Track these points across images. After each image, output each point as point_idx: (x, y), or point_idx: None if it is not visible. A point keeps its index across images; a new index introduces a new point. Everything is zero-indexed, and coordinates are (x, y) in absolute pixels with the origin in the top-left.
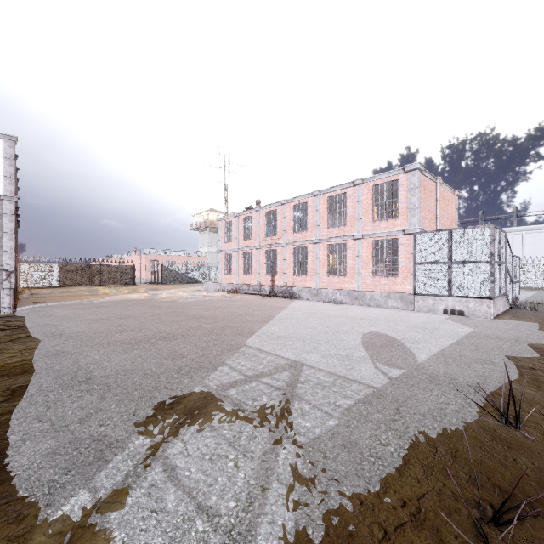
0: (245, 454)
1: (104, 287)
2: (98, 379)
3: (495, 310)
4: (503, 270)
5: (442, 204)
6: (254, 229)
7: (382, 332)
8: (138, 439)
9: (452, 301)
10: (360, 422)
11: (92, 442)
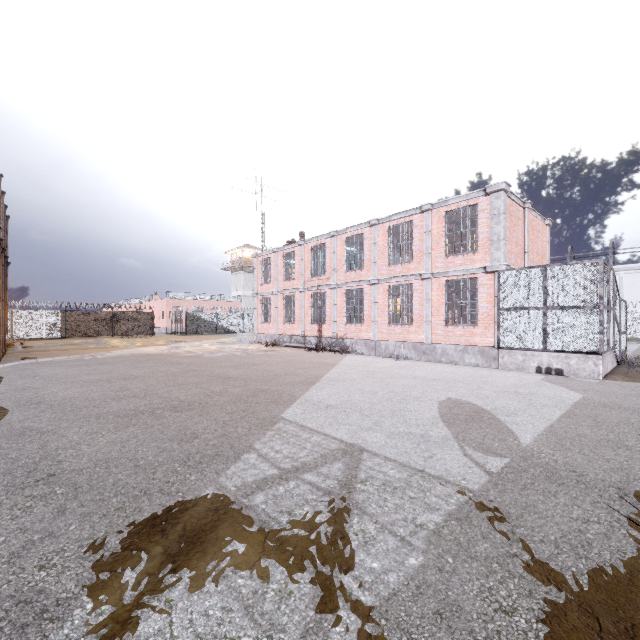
0: (270, 635)
1: (115, 338)
2: (65, 475)
3: (603, 369)
4: (611, 318)
5: (531, 235)
6: (297, 267)
7: (464, 399)
8: (94, 598)
9: (548, 357)
10: (459, 560)
11: (14, 606)
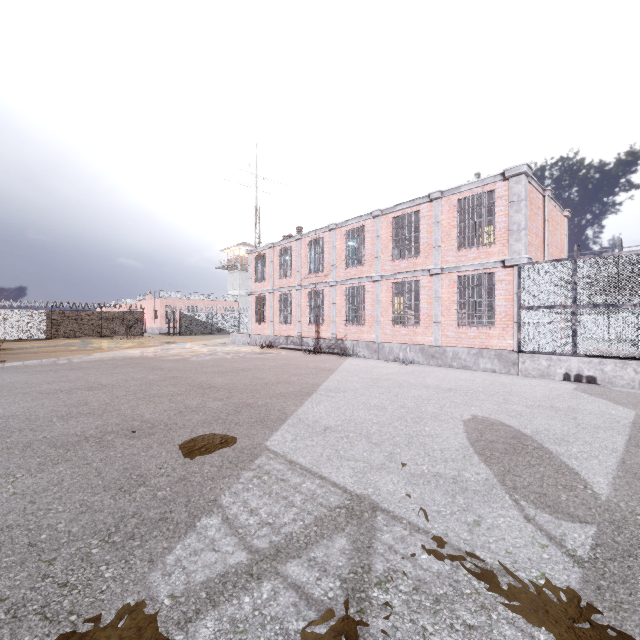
0: None
1: (103, 339)
2: None
3: None
4: None
5: (550, 227)
6: (294, 263)
7: (494, 418)
8: None
9: (578, 362)
10: None
11: None
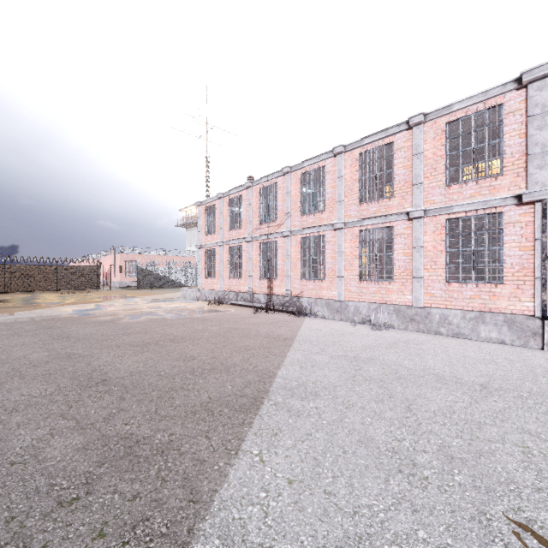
0: None
1: (56, 294)
2: None
3: None
4: None
5: None
6: (244, 213)
7: None
8: None
9: None
10: None
11: None
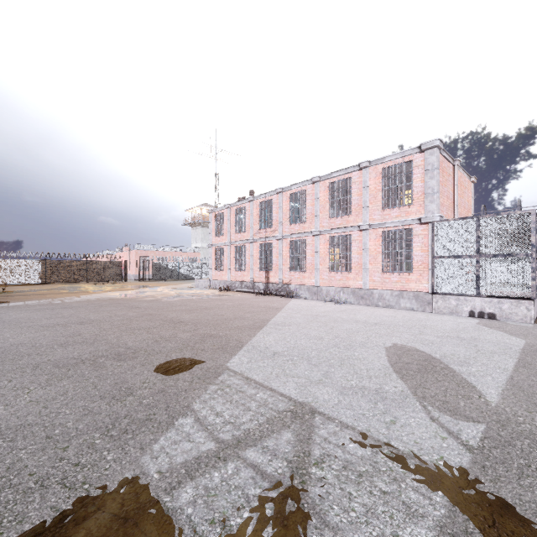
0: None
1: (88, 284)
2: None
3: (534, 313)
4: None
5: (459, 190)
6: (247, 221)
7: (410, 345)
8: None
9: (480, 301)
10: None
11: None
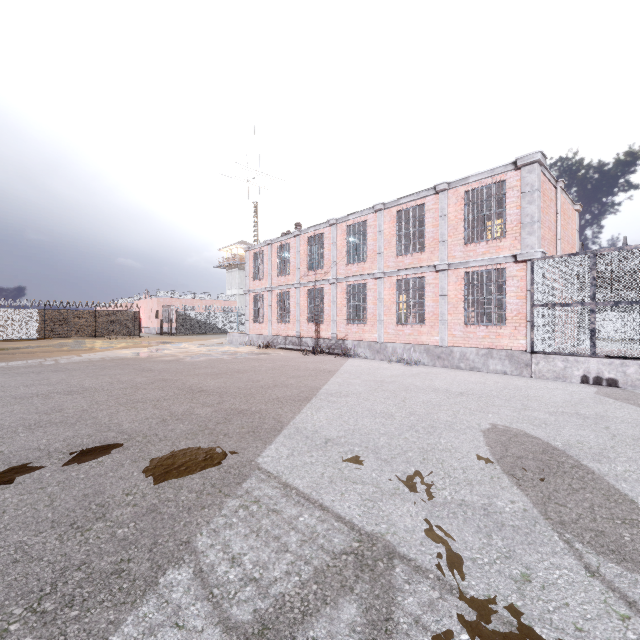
0: None
1: (97, 339)
2: None
3: None
4: None
5: (562, 220)
6: (292, 260)
7: (516, 427)
8: None
9: (597, 363)
10: None
11: None
